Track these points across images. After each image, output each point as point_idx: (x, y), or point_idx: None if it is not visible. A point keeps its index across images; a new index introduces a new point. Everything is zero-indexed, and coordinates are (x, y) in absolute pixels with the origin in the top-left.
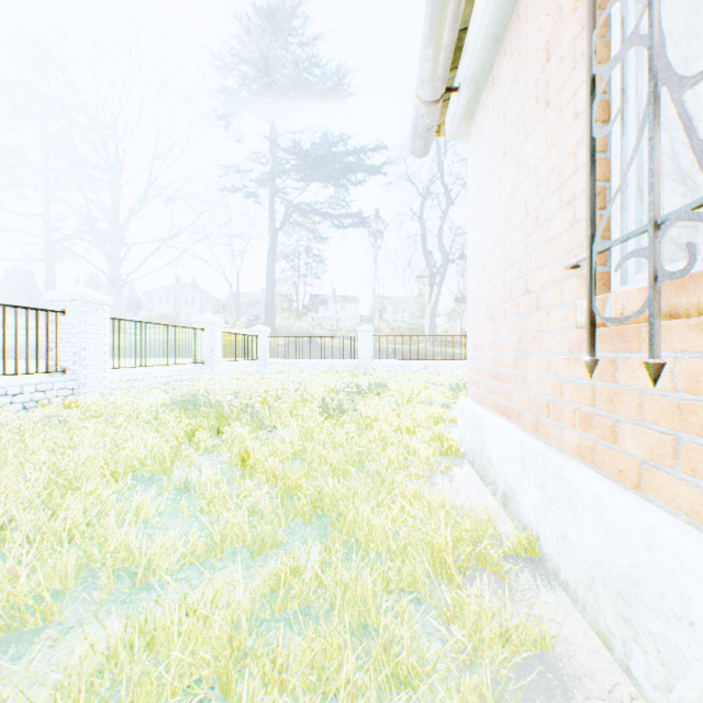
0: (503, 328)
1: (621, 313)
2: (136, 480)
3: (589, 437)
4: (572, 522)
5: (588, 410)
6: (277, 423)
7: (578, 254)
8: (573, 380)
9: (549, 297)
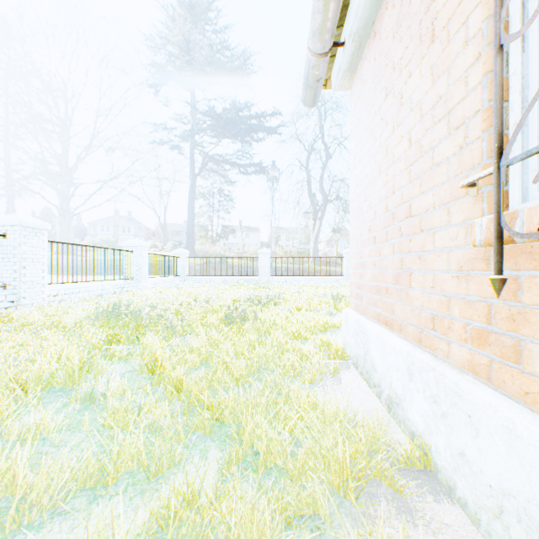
0: (385, 249)
1: (538, 228)
2: (47, 391)
3: (481, 353)
4: (473, 442)
5: (480, 326)
6: (189, 330)
7: (470, 174)
8: (462, 297)
9: (435, 218)
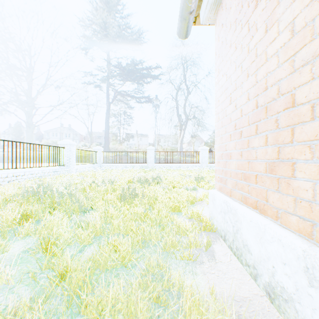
0: (255, 141)
1: None
2: None
3: None
4: None
5: None
6: (92, 205)
7: None
8: None
9: None
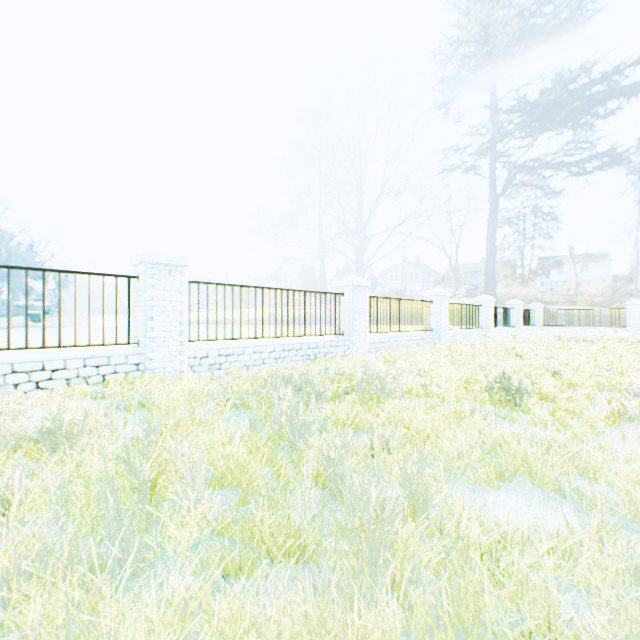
0: None
1: None
2: None
3: None
4: None
5: None
6: None
7: None
8: None
9: None
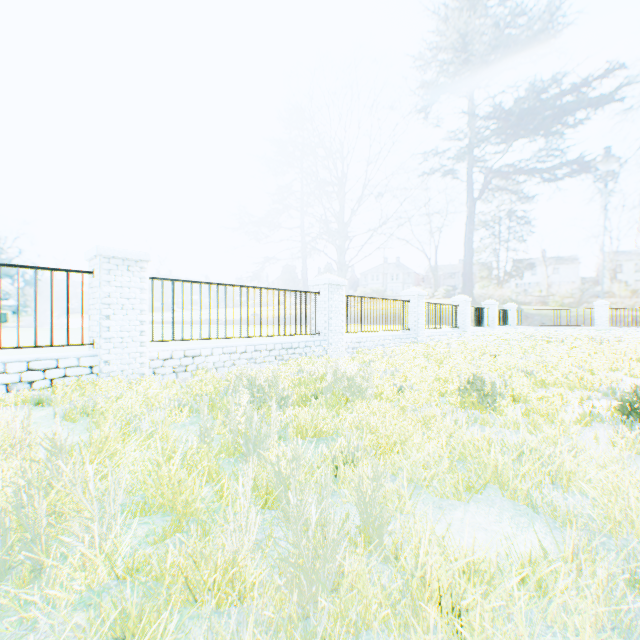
0: None
1: None
2: None
3: None
4: None
5: None
6: None
7: None
8: None
9: None
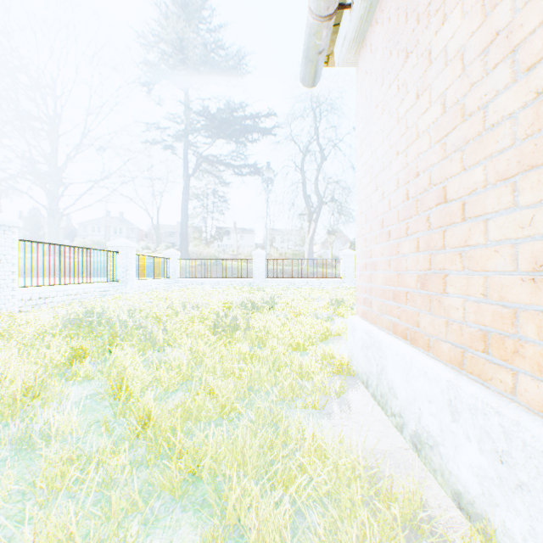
0: (405, 246)
1: None
2: None
3: None
4: None
5: None
6: (171, 341)
7: None
8: (539, 309)
9: (490, 199)
